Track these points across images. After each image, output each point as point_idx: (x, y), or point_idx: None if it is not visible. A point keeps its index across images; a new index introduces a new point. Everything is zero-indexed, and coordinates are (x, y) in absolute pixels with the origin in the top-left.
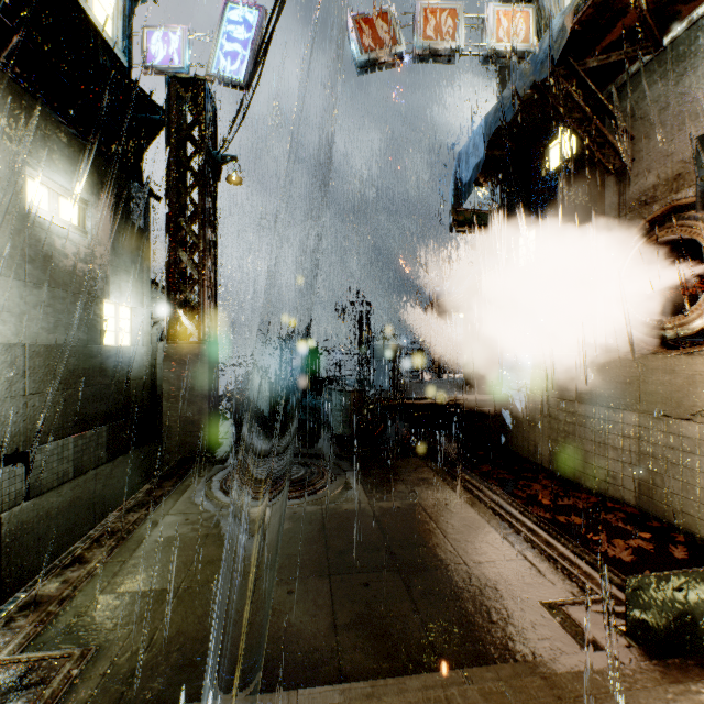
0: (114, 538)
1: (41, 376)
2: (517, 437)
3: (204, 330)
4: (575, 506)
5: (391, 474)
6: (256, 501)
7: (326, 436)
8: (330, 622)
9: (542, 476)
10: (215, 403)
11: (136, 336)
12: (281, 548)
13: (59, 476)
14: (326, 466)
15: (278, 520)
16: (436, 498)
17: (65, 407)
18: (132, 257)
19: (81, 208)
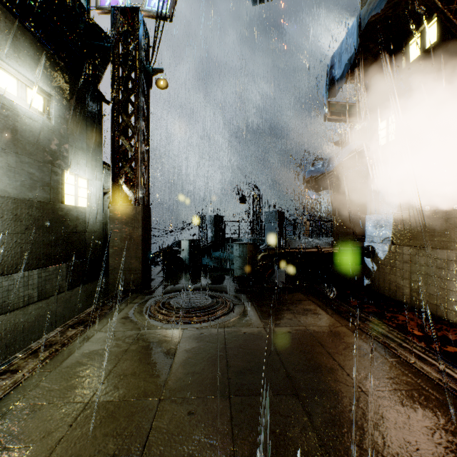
0: (49, 350)
1: (9, 221)
2: (379, 279)
3: (138, 195)
4: (444, 336)
5: (280, 305)
6: (171, 322)
7: (228, 276)
8: (229, 454)
9: (405, 311)
10: (147, 250)
11: (92, 200)
12: (186, 365)
13: (25, 299)
14: (228, 298)
15: (187, 340)
16: (321, 326)
17: (30, 247)
18: (88, 143)
19: (46, 99)
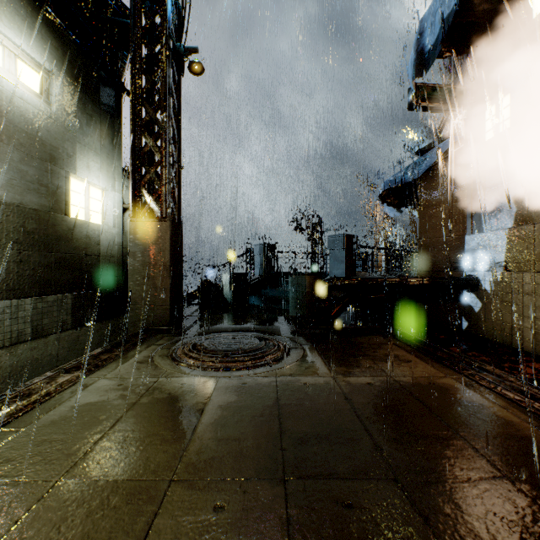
0: (25, 401)
1: None
2: (485, 320)
3: (165, 208)
4: None
5: (353, 349)
6: (203, 369)
7: (282, 317)
8: None
9: (528, 361)
10: (177, 280)
11: (108, 217)
12: (218, 427)
13: (13, 336)
14: (281, 340)
15: (223, 391)
16: (416, 376)
17: (21, 268)
18: (102, 142)
19: (44, 78)
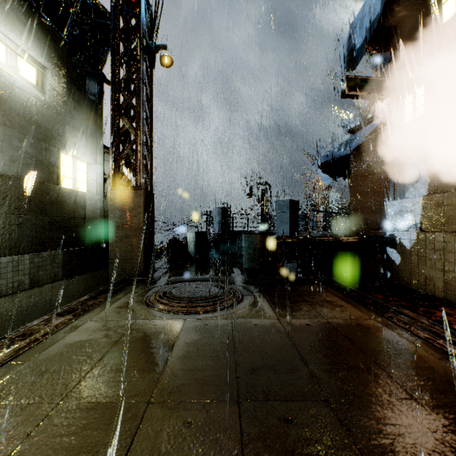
0: (28, 339)
1: None
2: (404, 271)
3: (140, 179)
4: None
5: (295, 296)
6: (172, 312)
7: (237, 269)
8: None
9: (438, 305)
10: (150, 238)
11: (92, 186)
12: (185, 360)
13: (14, 286)
14: (236, 289)
15: (188, 331)
16: (345, 318)
17: (21, 229)
18: (87, 124)
19: (40, 72)
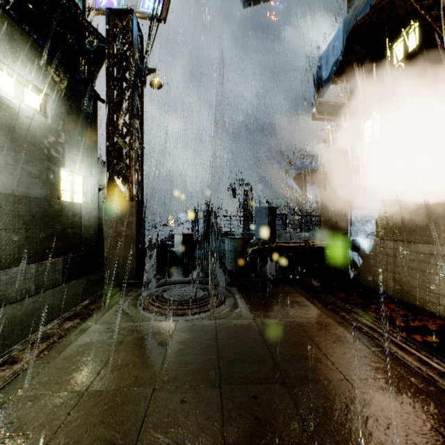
0: (47, 342)
1: (6, 217)
2: (364, 272)
3: (132, 191)
4: (425, 327)
5: (269, 297)
6: (165, 315)
7: (220, 270)
8: (220, 439)
9: (389, 302)
10: (141, 244)
11: (87, 196)
12: (179, 356)
13: (22, 292)
14: (219, 291)
15: (180, 331)
16: (308, 317)
17: (28, 242)
18: (83, 140)
19: (43, 99)
